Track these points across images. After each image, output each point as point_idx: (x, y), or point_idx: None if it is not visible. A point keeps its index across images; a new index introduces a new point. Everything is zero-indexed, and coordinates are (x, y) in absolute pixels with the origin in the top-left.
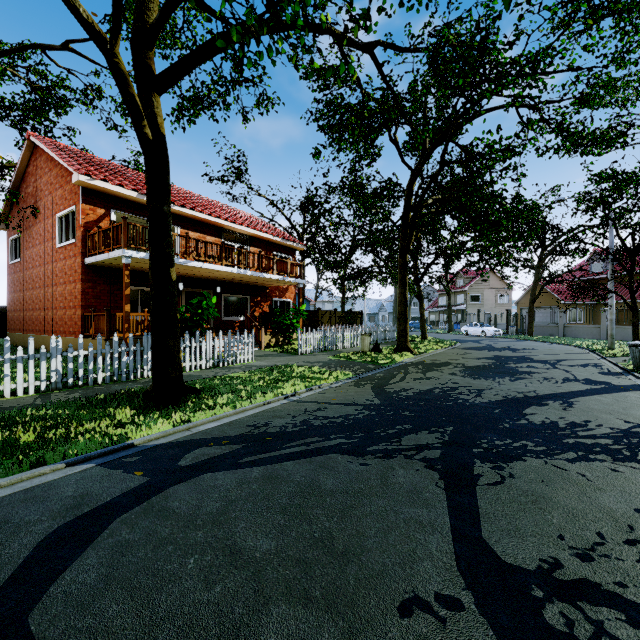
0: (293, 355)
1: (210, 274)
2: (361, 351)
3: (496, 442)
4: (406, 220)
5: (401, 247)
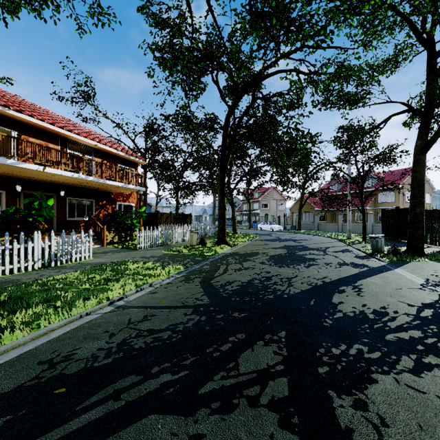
0: (132, 250)
1: (50, 178)
2: (190, 245)
3: (334, 351)
4: (225, 144)
5: (221, 165)
